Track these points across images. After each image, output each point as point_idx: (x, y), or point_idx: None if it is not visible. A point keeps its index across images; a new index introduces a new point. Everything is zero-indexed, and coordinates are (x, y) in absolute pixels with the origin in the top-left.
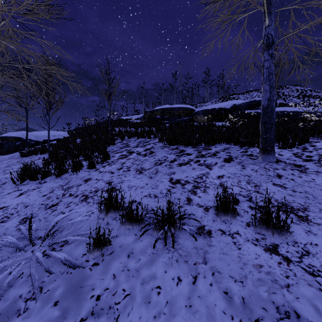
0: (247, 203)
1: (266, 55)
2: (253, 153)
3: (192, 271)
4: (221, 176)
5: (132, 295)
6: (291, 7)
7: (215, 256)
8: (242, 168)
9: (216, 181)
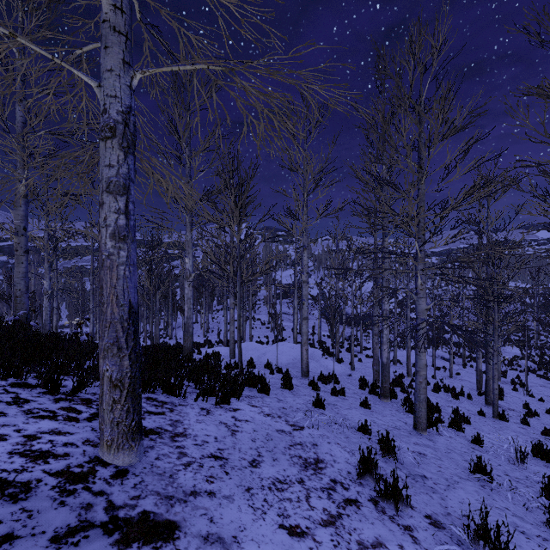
0: (341, 491)
1: (132, 167)
2: (47, 468)
3: (465, 518)
4: (291, 530)
5: (530, 547)
6: (84, 50)
7: (437, 508)
8: (212, 495)
9: (326, 534)
